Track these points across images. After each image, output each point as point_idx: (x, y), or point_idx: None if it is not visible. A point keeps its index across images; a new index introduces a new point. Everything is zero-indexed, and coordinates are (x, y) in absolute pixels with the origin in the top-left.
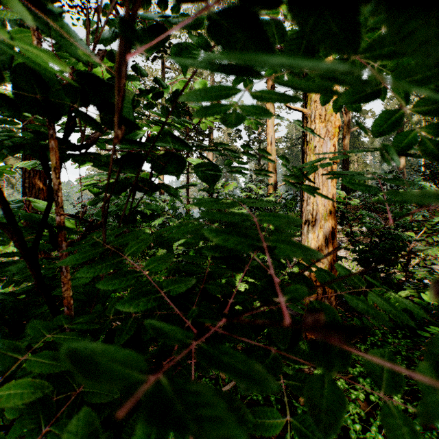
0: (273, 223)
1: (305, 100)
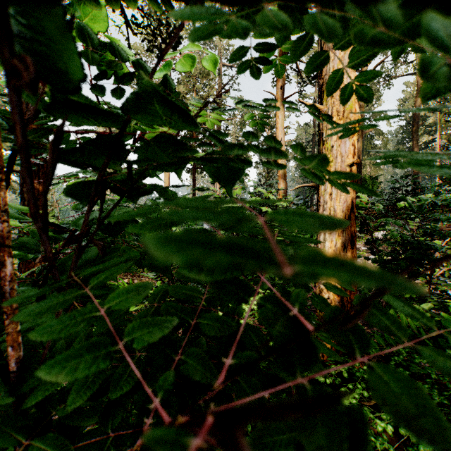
0: None
1: (321, 95)
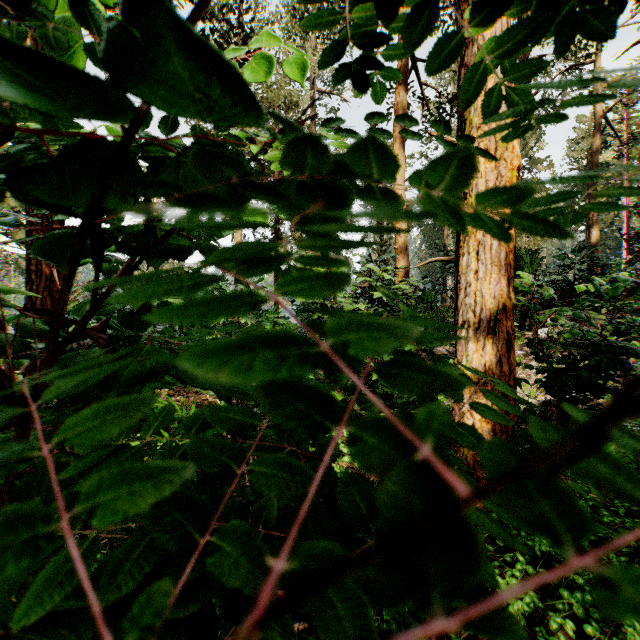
0: None
1: (462, 126)
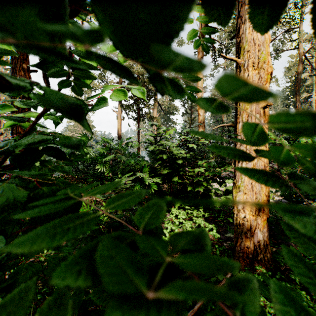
0: None
1: (238, 51)
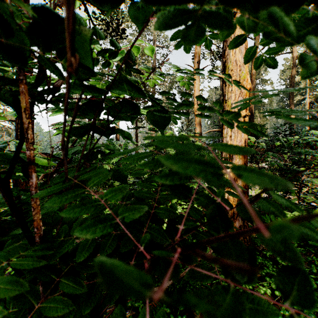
0: (229, 152)
1: (224, 69)
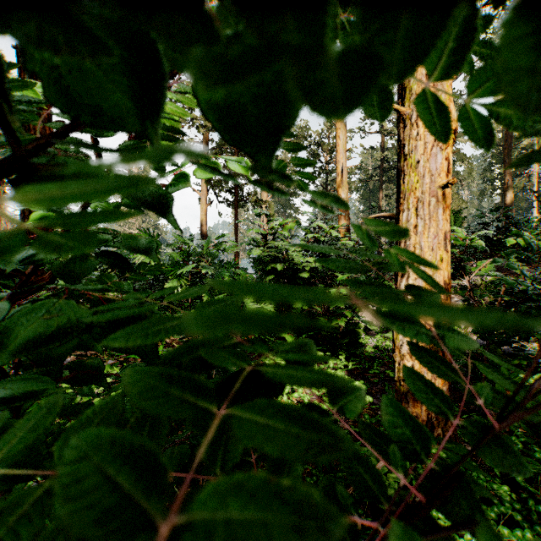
0: None
1: (402, 94)
